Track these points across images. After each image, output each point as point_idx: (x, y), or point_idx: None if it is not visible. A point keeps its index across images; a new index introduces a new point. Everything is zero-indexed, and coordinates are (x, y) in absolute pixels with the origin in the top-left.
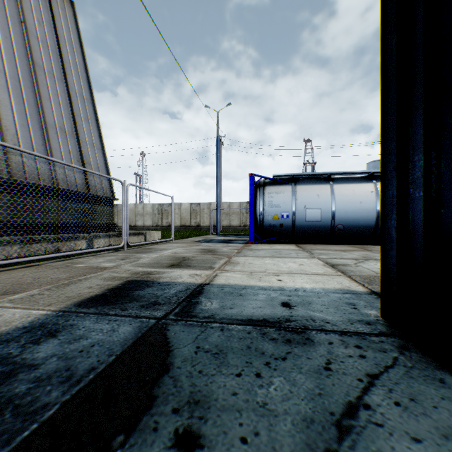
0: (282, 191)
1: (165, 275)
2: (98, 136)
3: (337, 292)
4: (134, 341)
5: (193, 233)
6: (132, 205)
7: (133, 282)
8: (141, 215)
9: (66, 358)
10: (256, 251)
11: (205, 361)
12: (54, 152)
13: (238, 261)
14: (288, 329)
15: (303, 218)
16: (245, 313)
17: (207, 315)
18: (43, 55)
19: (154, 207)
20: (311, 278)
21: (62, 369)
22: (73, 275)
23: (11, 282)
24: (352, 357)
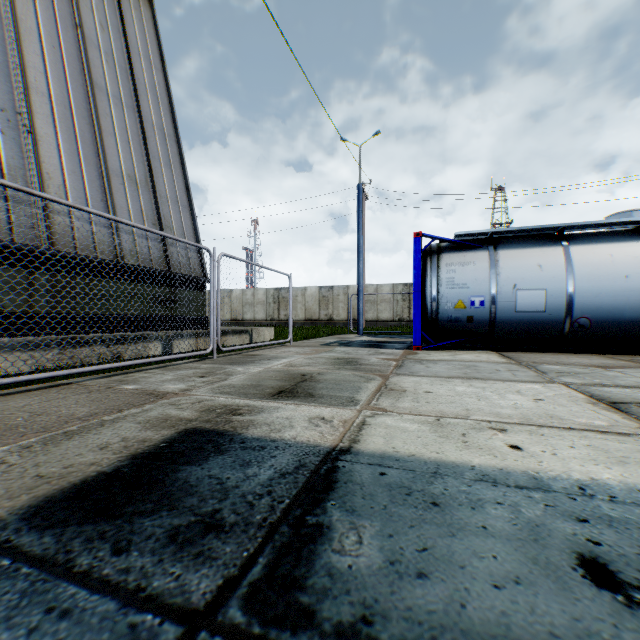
0: (471, 261)
1: (261, 418)
2: (184, 189)
3: None
4: None
5: (323, 330)
6: (238, 291)
7: (193, 434)
8: (251, 305)
9: None
10: (429, 365)
11: None
12: (118, 211)
13: (402, 386)
14: None
15: (510, 306)
16: (476, 615)
17: (347, 613)
18: (106, 72)
19: (268, 293)
20: (592, 445)
21: None
22: (99, 410)
23: None
24: None
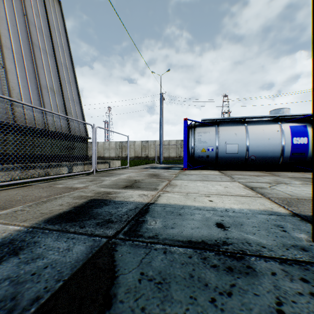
0: (208, 131)
1: (120, 195)
2: (77, 94)
3: (263, 213)
4: (84, 263)
5: (143, 162)
6: (101, 143)
7: (94, 200)
8: (108, 149)
9: (17, 282)
10: (189, 176)
11: (148, 293)
12: (45, 105)
13: (176, 184)
14: (227, 253)
15: (224, 151)
16: (185, 233)
17: (151, 234)
18: (39, 38)
19: (116, 144)
20: (236, 199)
21: (8, 297)
22: (51, 194)
23: (5, 199)
24: (303, 294)
